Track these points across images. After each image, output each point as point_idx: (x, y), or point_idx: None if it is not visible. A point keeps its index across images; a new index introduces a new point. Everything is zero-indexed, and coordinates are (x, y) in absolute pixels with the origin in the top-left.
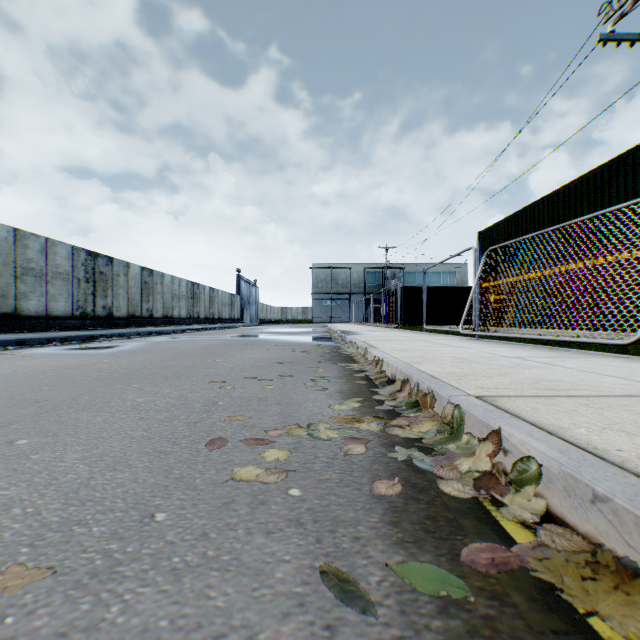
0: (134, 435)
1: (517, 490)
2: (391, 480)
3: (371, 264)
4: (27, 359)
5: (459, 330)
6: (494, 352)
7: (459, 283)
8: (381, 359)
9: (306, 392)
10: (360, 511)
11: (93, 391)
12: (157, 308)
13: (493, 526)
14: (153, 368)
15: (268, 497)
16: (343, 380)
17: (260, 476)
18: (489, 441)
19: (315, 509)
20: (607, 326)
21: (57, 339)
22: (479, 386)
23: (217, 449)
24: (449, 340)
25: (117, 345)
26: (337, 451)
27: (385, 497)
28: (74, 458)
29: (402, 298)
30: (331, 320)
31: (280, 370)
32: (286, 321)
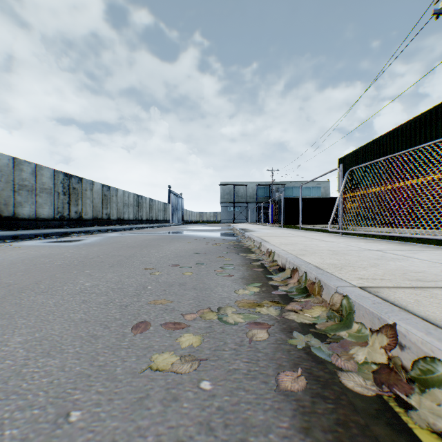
0: (74, 318)
1: (422, 390)
2: (295, 371)
3: (261, 182)
4: (16, 249)
5: (328, 229)
6: (358, 246)
7: (323, 195)
8: (273, 251)
9: (216, 278)
10: (269, 412)
11: (54, 276)
12: (113, 213)
13: (408, 437)
14: (104, 257)
15: (180, 391)
16: (244, 267)
17: (175, 364)
18: (382, 333)
19: (225, 408)
20: (434, 225)
21: (41, 235)
22: (358, 277)
23: (140, 333)
24: (321, 236)
25: (82, 239)
26: (243, 336)
27: (292, 393)
28: (17, 341)
29: (284, 205)
30: (234, 221)
31: (197, 259)
32: (202, 222)
